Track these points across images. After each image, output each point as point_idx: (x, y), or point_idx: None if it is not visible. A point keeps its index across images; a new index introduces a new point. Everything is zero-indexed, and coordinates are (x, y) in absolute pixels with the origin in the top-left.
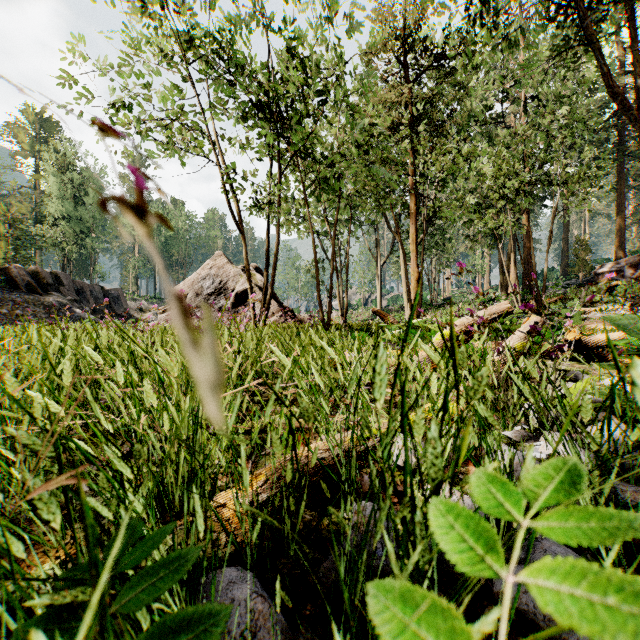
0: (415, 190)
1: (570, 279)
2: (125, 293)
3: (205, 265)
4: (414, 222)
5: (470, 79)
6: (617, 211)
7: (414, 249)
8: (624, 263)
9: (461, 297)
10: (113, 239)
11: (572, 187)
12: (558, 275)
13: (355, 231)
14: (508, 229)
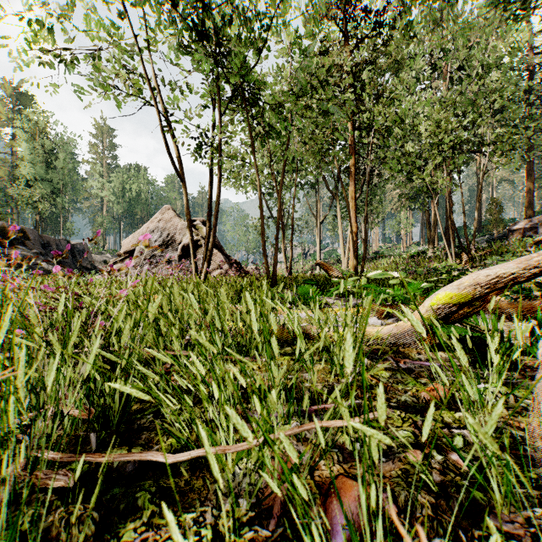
0: (354, 150)
1: (484, 235)
2: (92, 247)
3: (153, 218)
4: (353, 180)
5: (402, 51)
6: (527, 175)
7: (353, 205)
8: (537, 221)
9: (388, 251)
10: (81, 199)
11: (502, 147)
12: (471, 232)
13: (296, 192)
14: (445, 185)
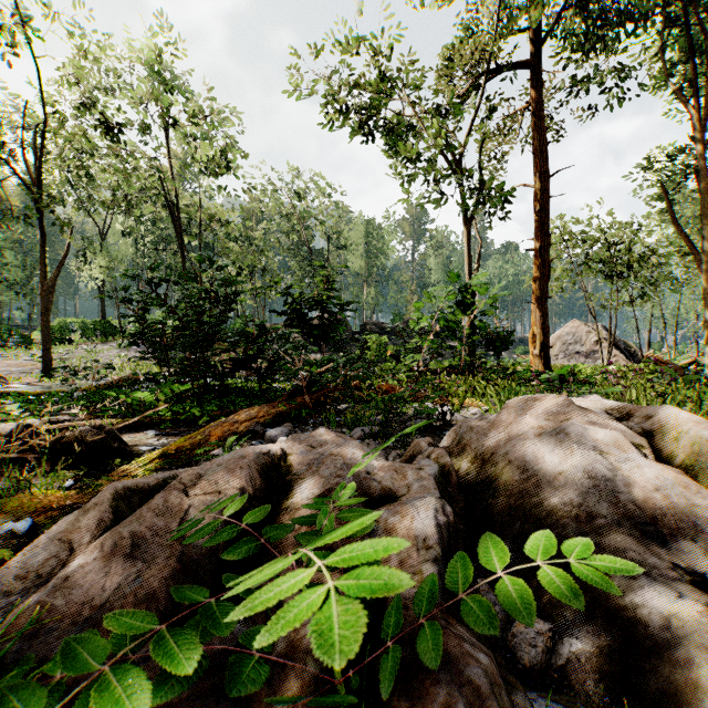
0: None
1: None
2: None
3: (566, 326)
4: None
5: None
6: None
7: None
8: None
9: None
10: None
11: None
12: None
13: None
14: None
